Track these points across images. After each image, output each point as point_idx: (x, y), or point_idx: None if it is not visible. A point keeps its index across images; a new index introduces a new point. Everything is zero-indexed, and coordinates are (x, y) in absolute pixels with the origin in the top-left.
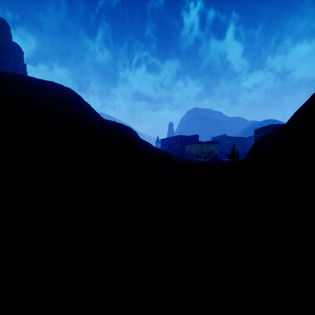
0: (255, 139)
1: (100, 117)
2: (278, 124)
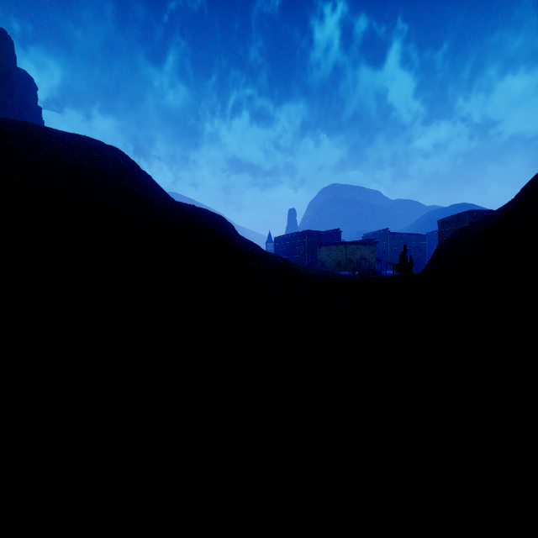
0: (440, 236)
1: (168, 198)
2: (481, 211)
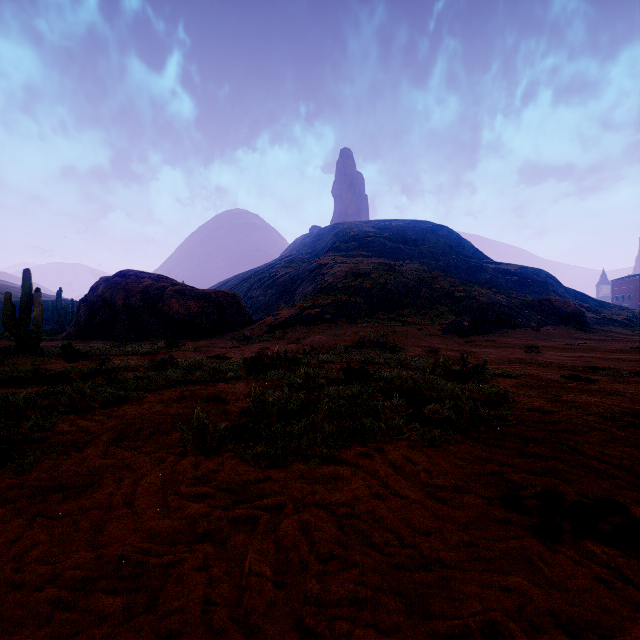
0: None
1: (490, 261)
2: None
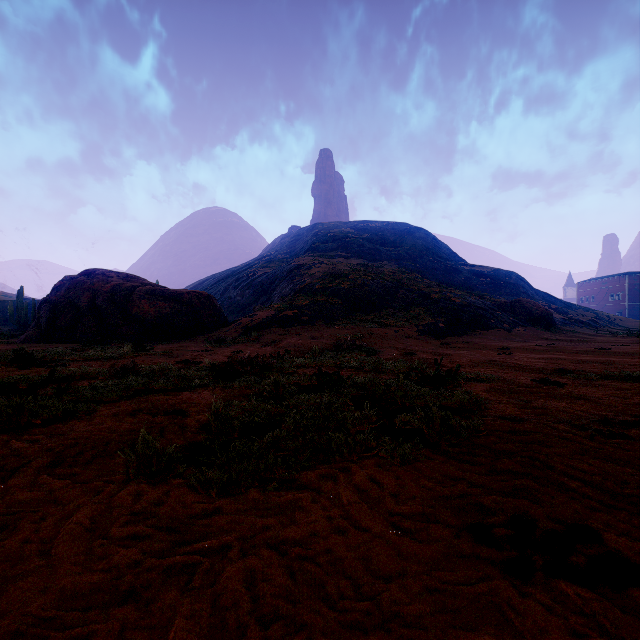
0: None
1: (465, 263)
2: None
